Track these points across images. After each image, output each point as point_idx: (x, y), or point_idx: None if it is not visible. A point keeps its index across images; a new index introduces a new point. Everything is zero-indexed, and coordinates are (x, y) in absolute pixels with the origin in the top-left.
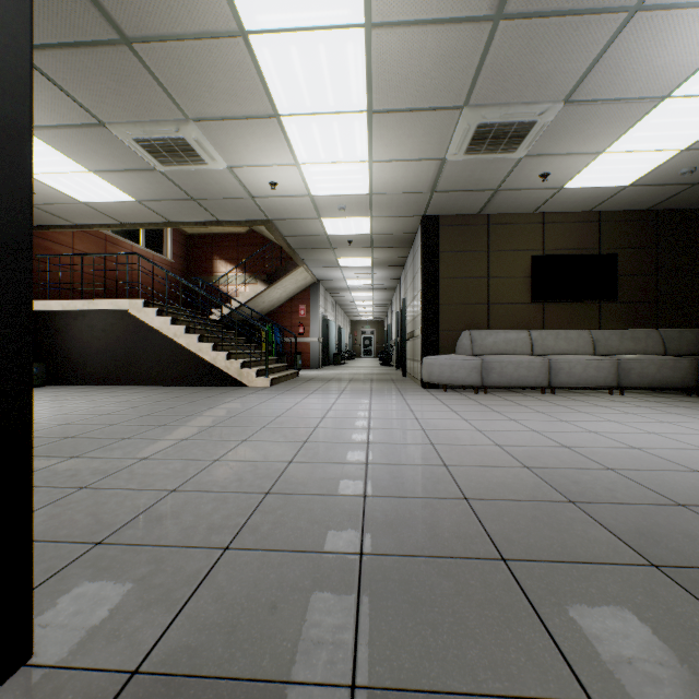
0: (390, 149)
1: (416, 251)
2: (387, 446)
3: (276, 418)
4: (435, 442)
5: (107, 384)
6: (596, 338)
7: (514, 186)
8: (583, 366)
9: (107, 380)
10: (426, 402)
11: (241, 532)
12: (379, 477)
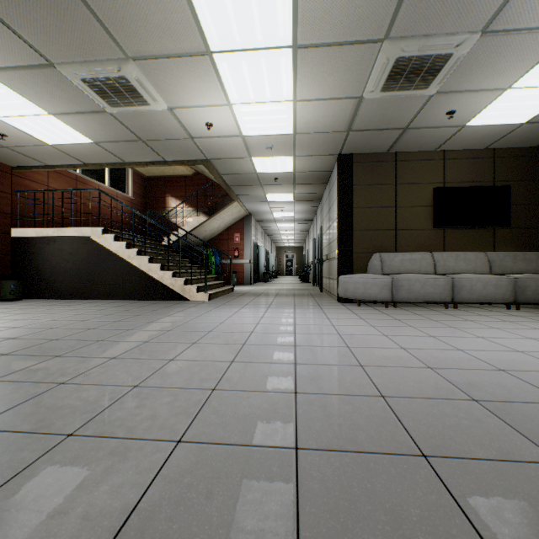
0: (313, 87)
1: (332, 186)
2: (315, 367)
3: (208, 333)
4: (363, 363)
5: (73, 298)
6: (492, 259)
7: (422, 124)
8: (483, 284)
9: (73, 295)
10: (344, 316)
11: (126, 527)
12: (311, 415)
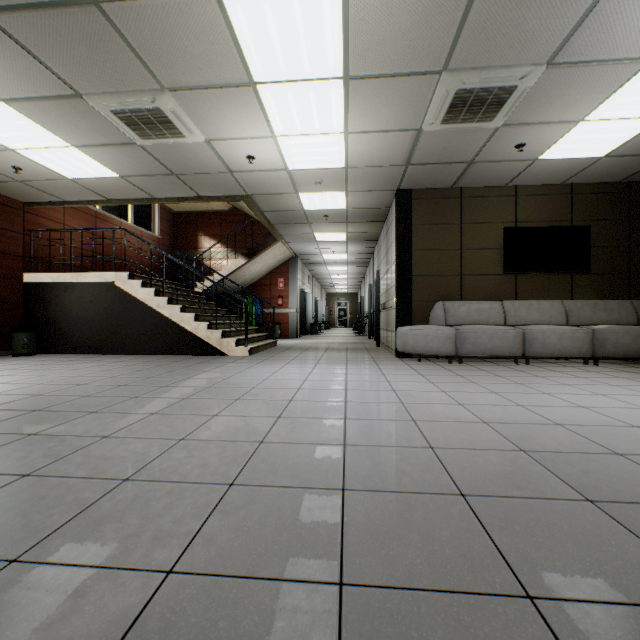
0: (366, 119)
1: (390, 225)
2: (365, 422)
3: (251, 390)
4: (416, 418)
5: (94, 353)
6: (569, 308)
7: (489, 158)
8: (558, 336)
9: (94, 349)
10: (402, 372)
11: (193, 544)
12: (359, 463)
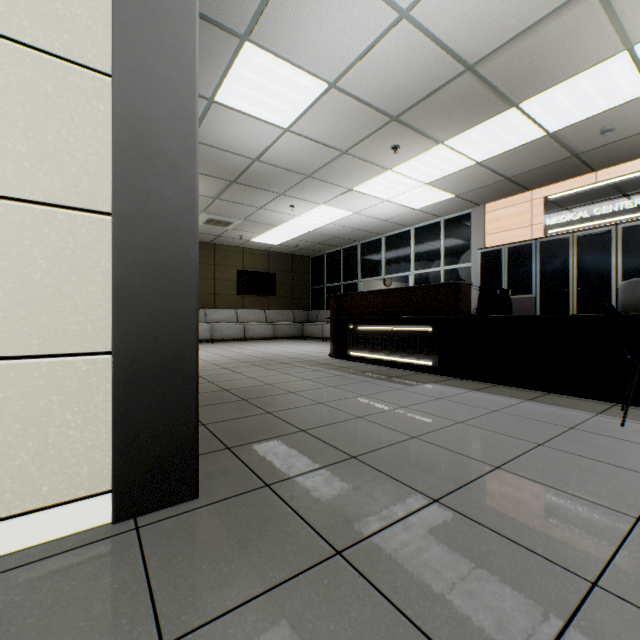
0: None
1: None
2: None
3: None
4: None
5: None
6: (268, 314)
7: (228, 236)
8: (260, 328)
9: None
10: None
11: None
12: None
